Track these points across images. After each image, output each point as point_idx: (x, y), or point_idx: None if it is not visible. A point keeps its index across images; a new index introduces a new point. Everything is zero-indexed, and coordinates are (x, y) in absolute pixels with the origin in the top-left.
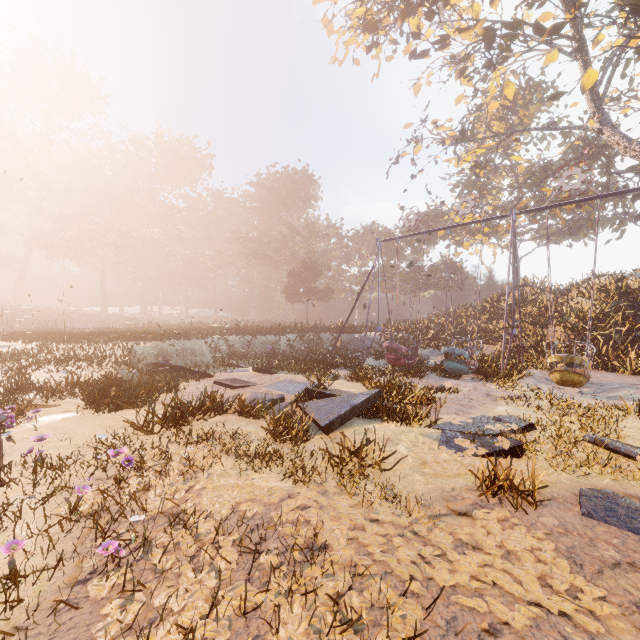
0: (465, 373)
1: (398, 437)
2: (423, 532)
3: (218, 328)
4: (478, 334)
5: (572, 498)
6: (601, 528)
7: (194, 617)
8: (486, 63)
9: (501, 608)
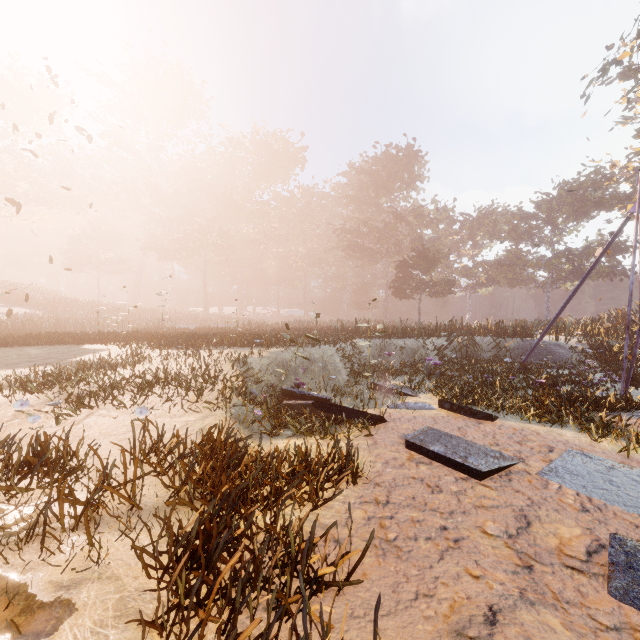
0: None
1: None
2: None
3: (335, 329)
4: None
5: None
6: None
7: None
8: None
9: None
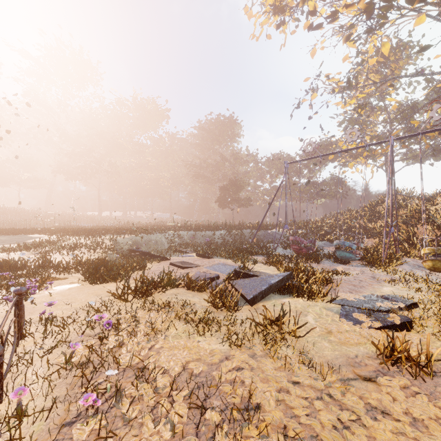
0: (353, 260)
1: (306, 309)
2: (338, 396)
3: (173, 226)
4: (360, 231)
5: None
6: None
7: None
8: (367, 29)
9: None
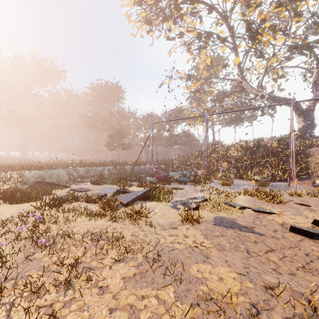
0: (188, 182)
1: (156, 206)
2: (159, 232)
3: (70, 163)
4: (196, 165)
5: (212, 220)
6: (217, 227)
7: (77, 257)
8: (198, 47)
9: (177, 245)
